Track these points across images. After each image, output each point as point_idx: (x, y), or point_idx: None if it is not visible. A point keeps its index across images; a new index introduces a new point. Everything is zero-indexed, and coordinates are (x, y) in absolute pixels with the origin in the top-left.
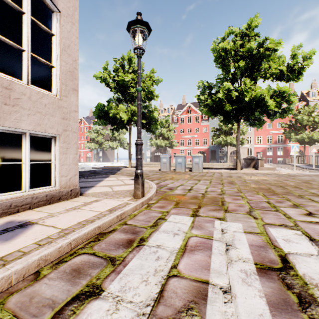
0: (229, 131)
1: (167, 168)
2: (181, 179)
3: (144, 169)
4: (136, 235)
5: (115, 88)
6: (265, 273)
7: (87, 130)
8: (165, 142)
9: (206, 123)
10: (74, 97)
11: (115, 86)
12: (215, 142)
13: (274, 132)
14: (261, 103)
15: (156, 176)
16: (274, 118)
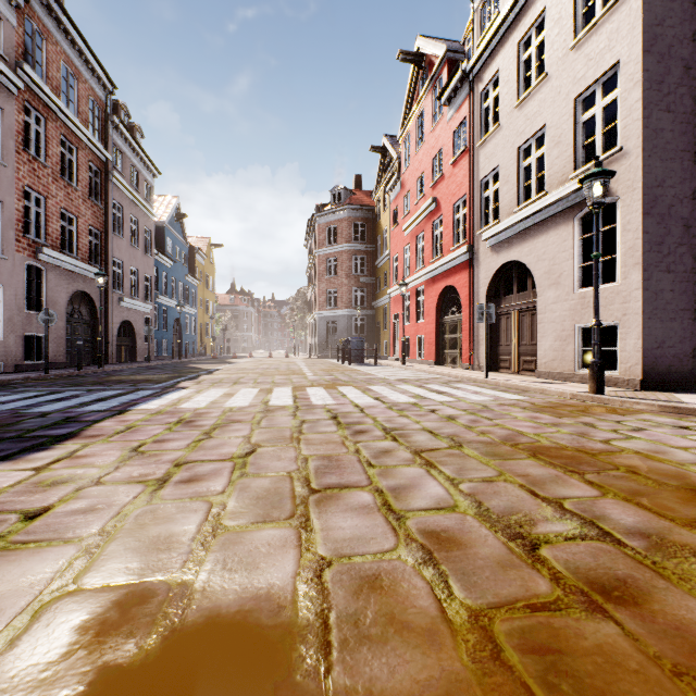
0: None
1: None
2: None
3: None
4: (510, 392)
5: None
6: (444, 392)
7: None
8: None
9: None
10: (634, 274)
11: None
12: None
13: None
14: None
15: None
16: None
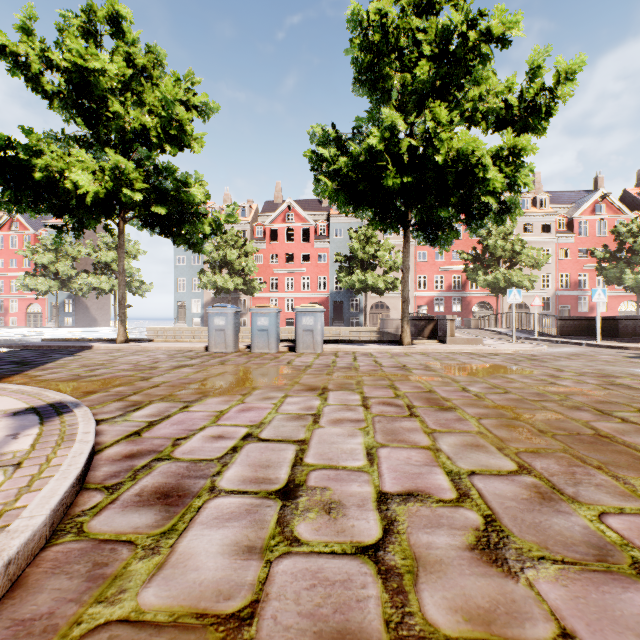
0: (370, 262)
1: (229, 344)
2: (259, 390)
3: (161, 346)
4: None
5: (59, 95)
6: None
7: (26, 243)
8: (235, 281)
9: (324, 244)
10: None
11: (61, 90)
12: (343, 284)
13: (448, 269)
14: (469, 178)
15: (175, 377)
16: (479, 227)
